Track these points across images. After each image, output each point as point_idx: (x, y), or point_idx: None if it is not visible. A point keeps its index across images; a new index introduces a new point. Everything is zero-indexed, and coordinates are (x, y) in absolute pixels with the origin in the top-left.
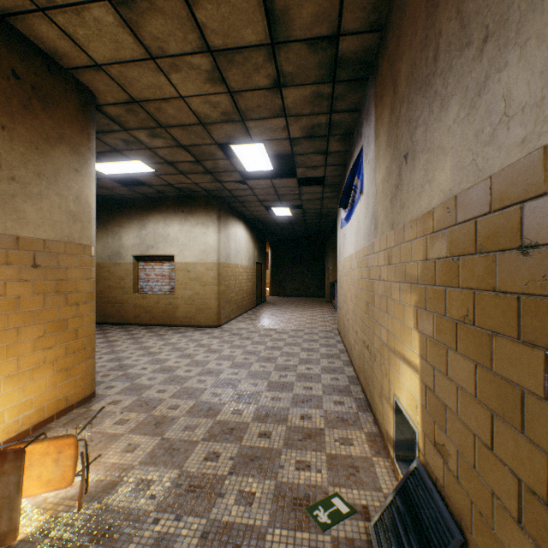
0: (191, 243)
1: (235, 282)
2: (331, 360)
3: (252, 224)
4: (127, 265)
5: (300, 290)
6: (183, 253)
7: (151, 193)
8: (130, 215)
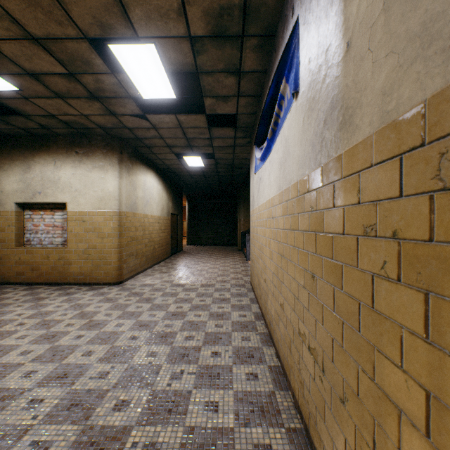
0: (86, 189)
1: (143, 233)
2: (246, 333)
3: (165, 175)
4: (7, 213)
5: (215, 239)
6: (77, 201)
7: (35, 129)
8: (11, 155)
